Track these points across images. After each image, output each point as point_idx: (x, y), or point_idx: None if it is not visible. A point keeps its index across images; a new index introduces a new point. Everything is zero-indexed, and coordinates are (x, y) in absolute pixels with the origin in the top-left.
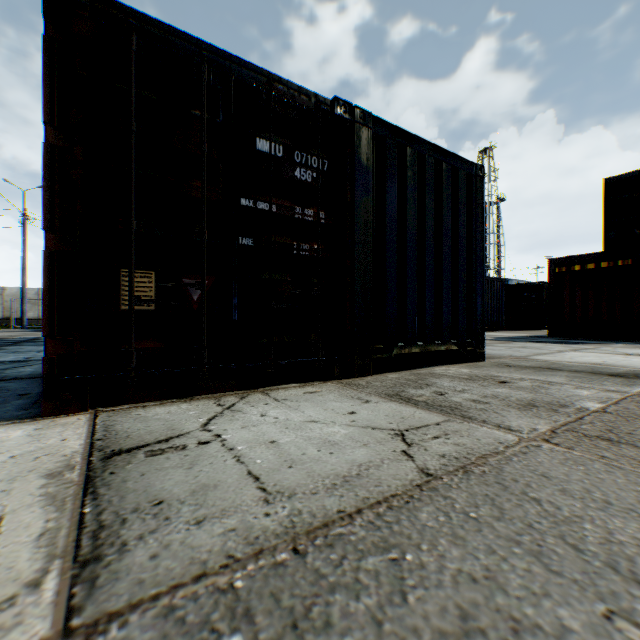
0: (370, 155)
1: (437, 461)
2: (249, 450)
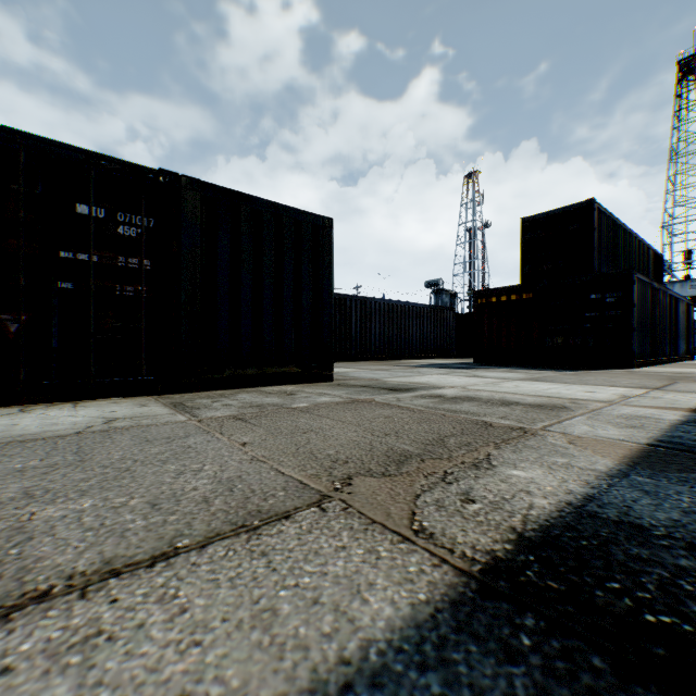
0: (199, 213)
1: (101, 429)
2: None
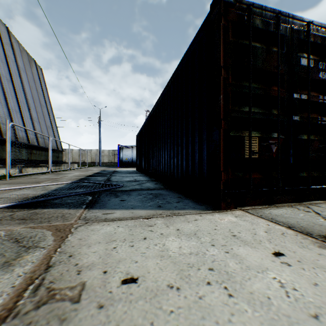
0: None
1: None
2: None
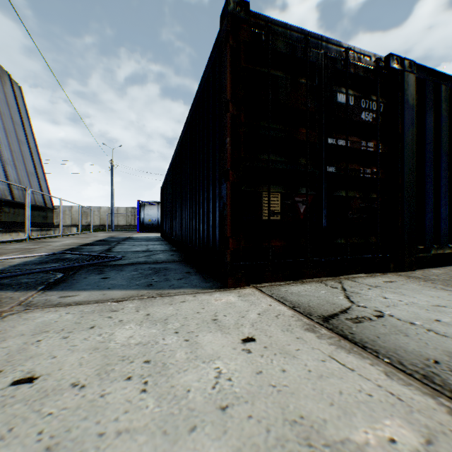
0: (414, 95)
1: None
2: (429, 325)
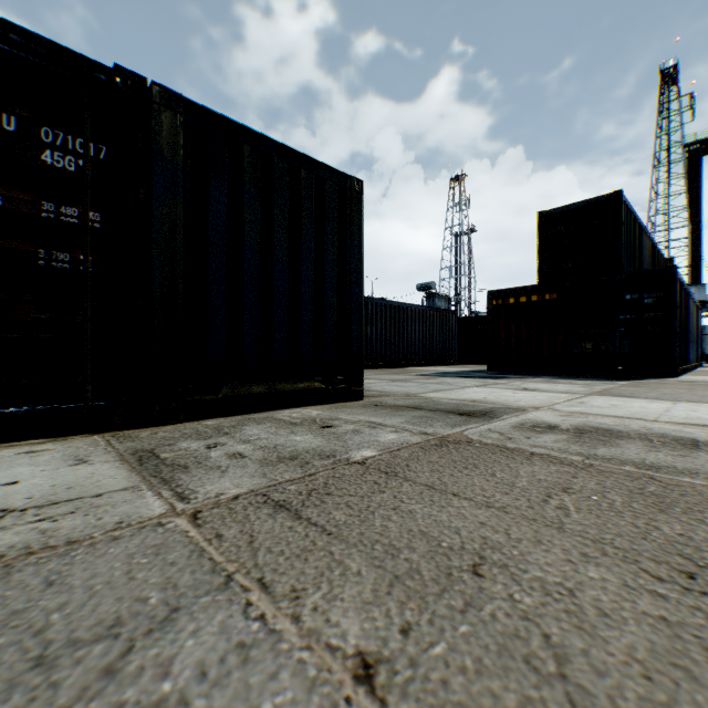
0: (180, 147)
1: None
2: None
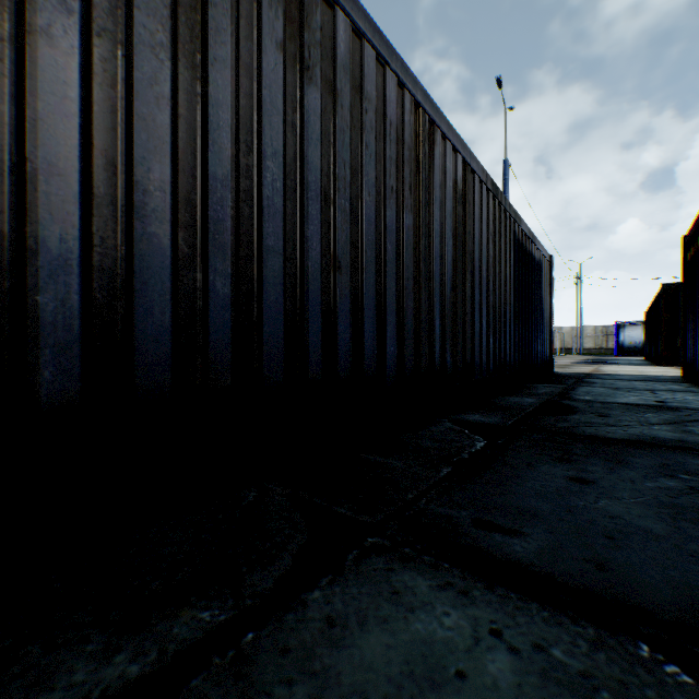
0: None
1: None
2: None
